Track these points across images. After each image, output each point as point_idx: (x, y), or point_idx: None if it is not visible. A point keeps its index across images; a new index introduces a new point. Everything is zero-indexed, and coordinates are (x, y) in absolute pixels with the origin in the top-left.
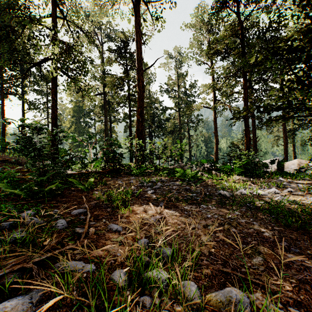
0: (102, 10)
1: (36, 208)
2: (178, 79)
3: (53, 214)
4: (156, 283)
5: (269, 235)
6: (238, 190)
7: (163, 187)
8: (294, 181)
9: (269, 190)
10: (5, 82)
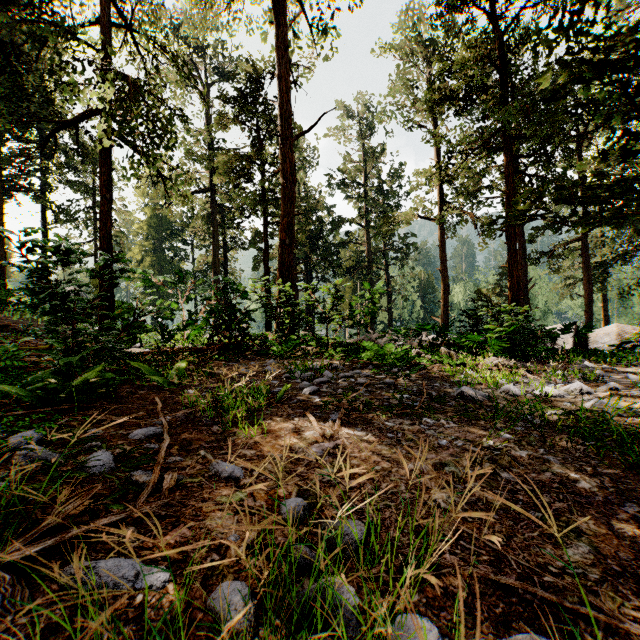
0: (208, 13)
1: (47, 425)
2: (365, 160)
3: (84, 439)
4: (329, 622)
5: (592, 487)
6: (501, 386)
7: (337, 381)
8: (616, 368)
9: (569, 387)
10: (5, 165)
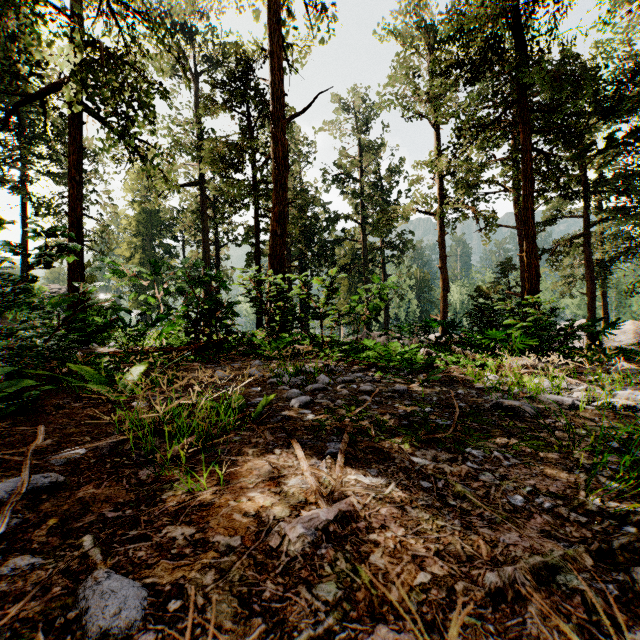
0: None
1: None
2: (360, 155)
3: None
4: None
5: None
6: (550, 395)
7: (334, 388)
8: None
9: (634, 396)
10: None
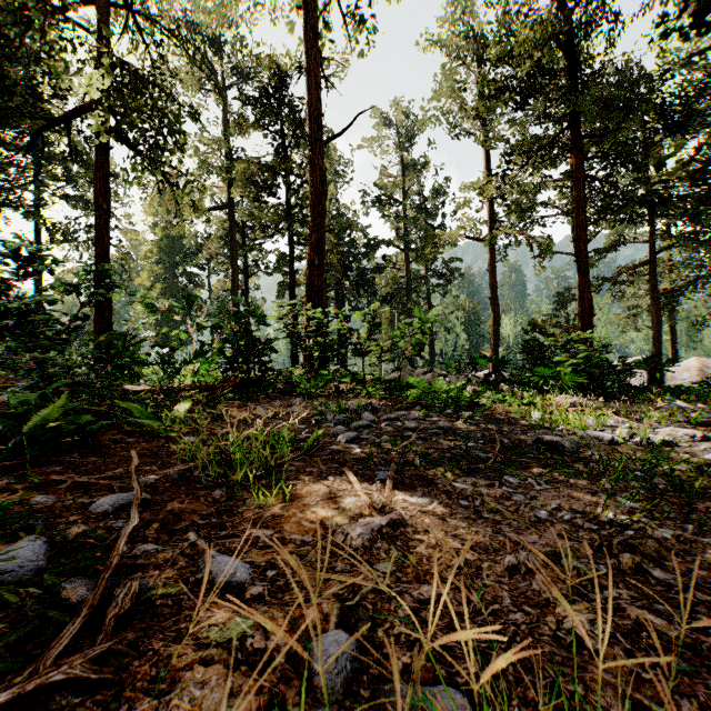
0: None
1: None
2: (403, 174)
3: (8, 518)
4: None
5: None
6: (591, 431)
7: (379, 426)
8: None
9: (675, 432)
10: None
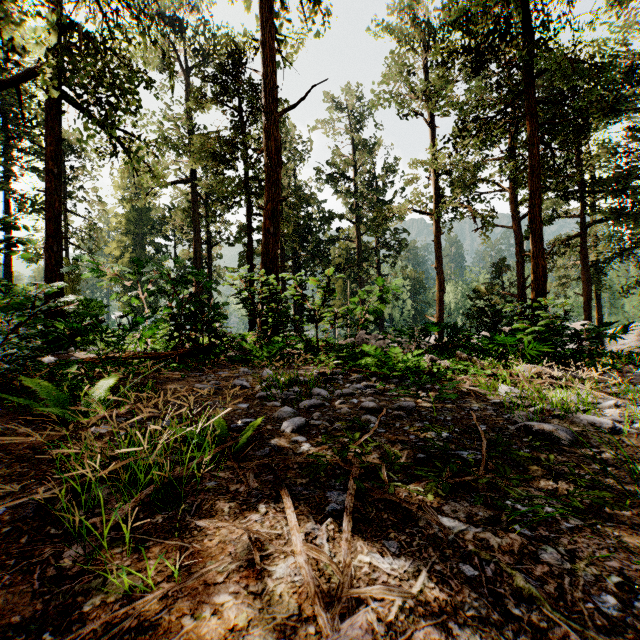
0: None
1: None
2: (355, 154)
3: None
4: None
5: None
6: (583, 415)
7: (332, 404)
8: None
9: None
10: None
